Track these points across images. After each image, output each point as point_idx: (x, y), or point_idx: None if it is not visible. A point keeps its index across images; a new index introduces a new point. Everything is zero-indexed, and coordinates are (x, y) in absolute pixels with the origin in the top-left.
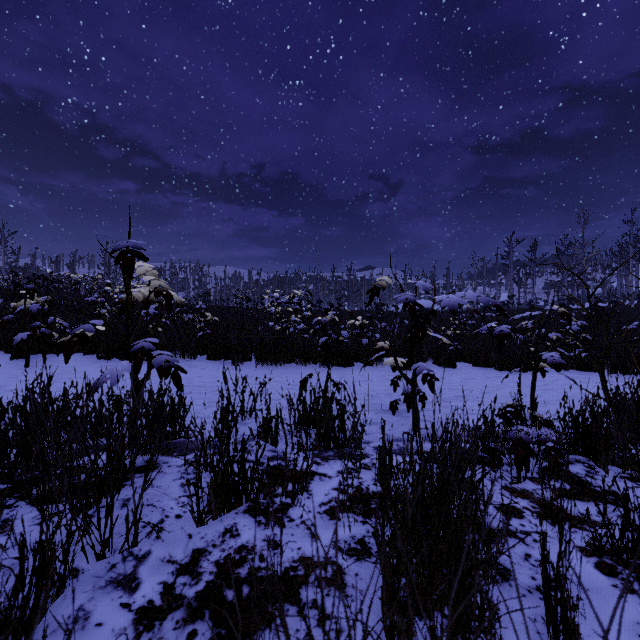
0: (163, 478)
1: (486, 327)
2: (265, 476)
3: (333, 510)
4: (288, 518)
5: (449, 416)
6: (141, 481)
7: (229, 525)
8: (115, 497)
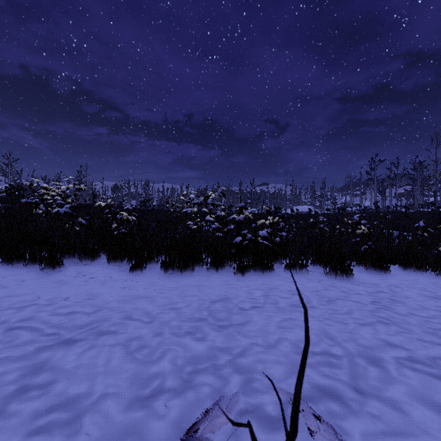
0: None
1: None
2: None
3: None
4: None
5: None
6: None
7: None
8: None
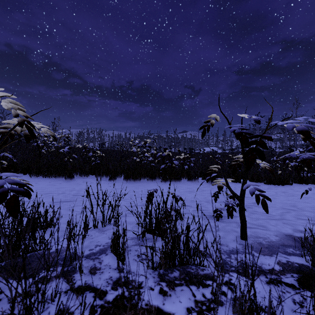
0: None
1: (294, 154)
2: None
3: None
4: None
5: (260, 222)
6: None
7: None
8: None
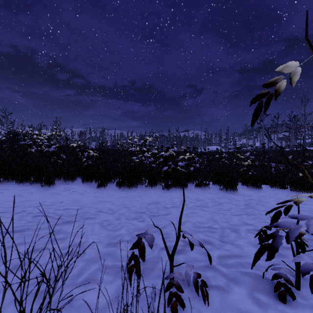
0: None
1: None
2: None
3: None
4: None
5: None
6: None
7: None
8: None
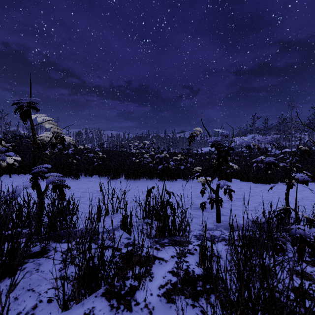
0: (48, 263)
1: (260, 158)
2: (121, 260)
3: (169, 293)
4: (135, 301)
5: (236, 212)
6: (31, 266)
7: (88, 309)
8: (5, 282)
